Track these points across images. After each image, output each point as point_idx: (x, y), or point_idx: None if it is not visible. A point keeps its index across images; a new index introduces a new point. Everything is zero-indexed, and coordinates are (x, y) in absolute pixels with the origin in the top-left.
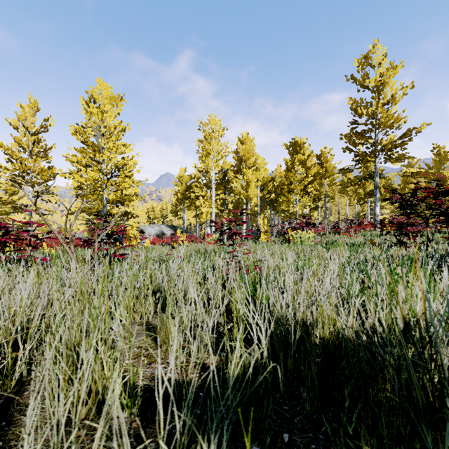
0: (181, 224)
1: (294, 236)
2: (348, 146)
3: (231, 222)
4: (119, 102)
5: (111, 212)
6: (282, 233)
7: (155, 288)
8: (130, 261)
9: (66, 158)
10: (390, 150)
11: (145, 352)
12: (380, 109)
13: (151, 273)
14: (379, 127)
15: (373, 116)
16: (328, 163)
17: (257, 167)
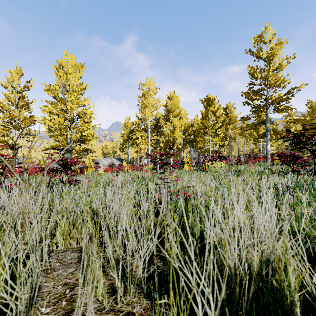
0: (126, 158)
1: (209, 166)
2: (247, 101)
3: (162, 154)
4: (81, 69)
5: (75, 149)
6: (198, 164)
7: (92, 213)
8: (80, 186)
9: (42, 109)
10: (278, 103)
11: (69, 293)
12: (271, 73)
13: (91, 198)
14: (270, 86)
15: (266, 79)
16: (232, 114)
17: (181, 116)
